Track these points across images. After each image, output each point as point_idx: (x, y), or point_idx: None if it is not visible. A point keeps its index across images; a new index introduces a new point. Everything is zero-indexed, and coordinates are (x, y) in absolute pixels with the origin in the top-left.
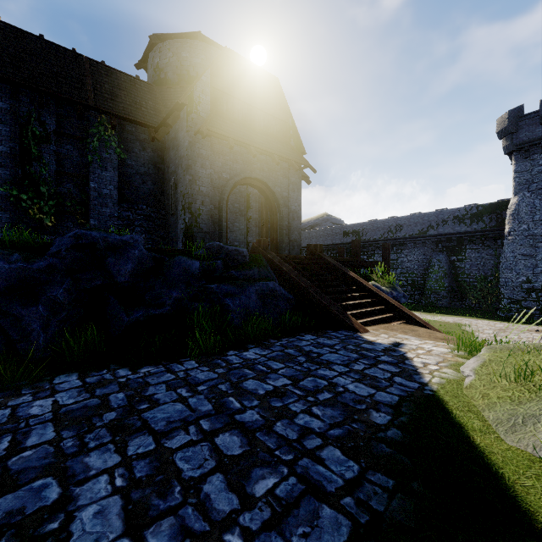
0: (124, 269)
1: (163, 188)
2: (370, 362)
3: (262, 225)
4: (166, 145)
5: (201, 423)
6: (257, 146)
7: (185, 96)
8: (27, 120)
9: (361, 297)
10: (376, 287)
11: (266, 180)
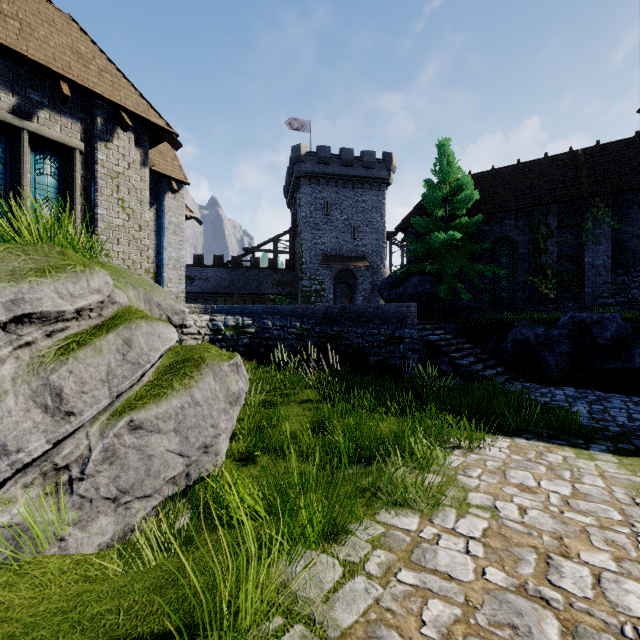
0: (604, 336)
1: None
2: None
3: None
4: None
5: (629, 410)
6: None
7: None
8: (537, 227)
9: None
10: None
11: None
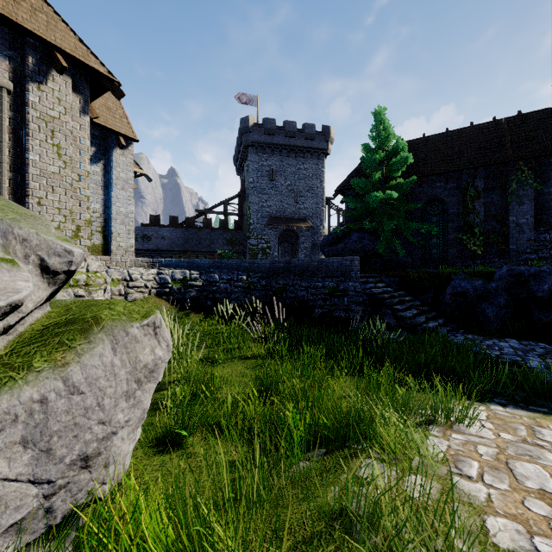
0: (542, 288)
1: None
2: None
3: None
4: None
5: None
6: None
7: None
8: (466, 189)
9: None
10: None
11: None
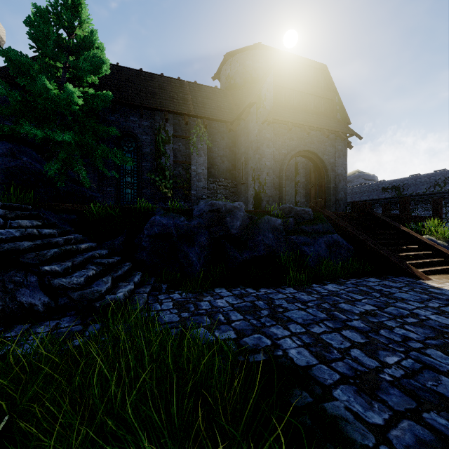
0: (236, 225)
1: (235, 165)
2: (444, 303)
3: (310, 188)
4: (237, 133)
5: (325, 323)
6: (309, 124)
7: (255, 96)
8: (159, 131)
9: (414, 249)
10: (431, 241)
11: (316, 151)
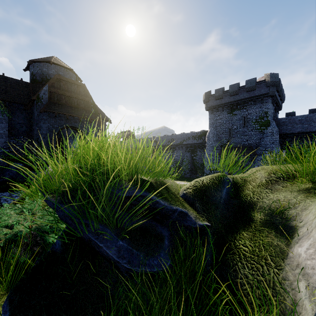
0: None
1: (32, 129)
2: None
3: None
4: (33, 111)
5: None
6: (69, 114)
7: (35, 96)
8: None
9: None
10: None
11: (77, 127)
